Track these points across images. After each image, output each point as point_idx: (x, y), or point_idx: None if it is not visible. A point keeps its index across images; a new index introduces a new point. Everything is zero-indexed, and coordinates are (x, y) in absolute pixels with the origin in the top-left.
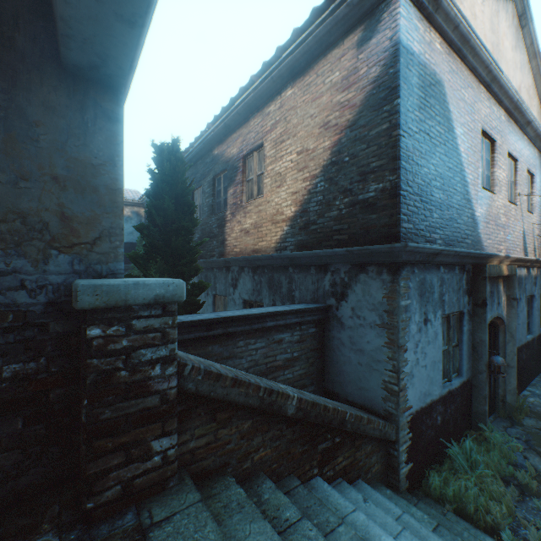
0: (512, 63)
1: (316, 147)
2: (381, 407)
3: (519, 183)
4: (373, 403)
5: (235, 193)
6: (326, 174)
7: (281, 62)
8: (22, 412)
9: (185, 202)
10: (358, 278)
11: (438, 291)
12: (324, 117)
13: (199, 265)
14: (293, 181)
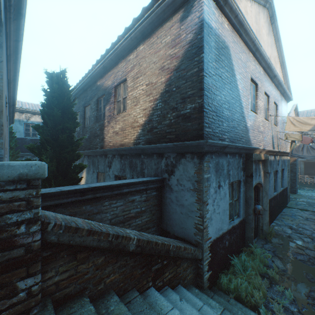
0: (266, 43)
1: (157, 81)
2: (193, 239)
3: (270, 109)
4: (189, 237)
5: (110, 109)
6: (163, 98)
7: (136, 28)
8: None
9: (69, 111)
10: (181, 161)
11: (226, 168)
12: (161, 63)
13: (89, 153)
14: (144, 102)
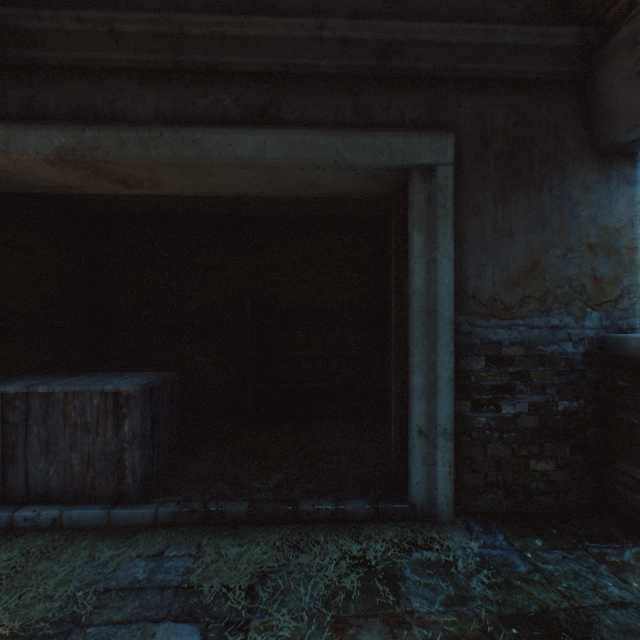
0: None
1: None
2: None
3: None
4: None
5: None
6: None
7: None
8: (568, 441)
9: None
10: None
11: None
12: None
13: None
14: None
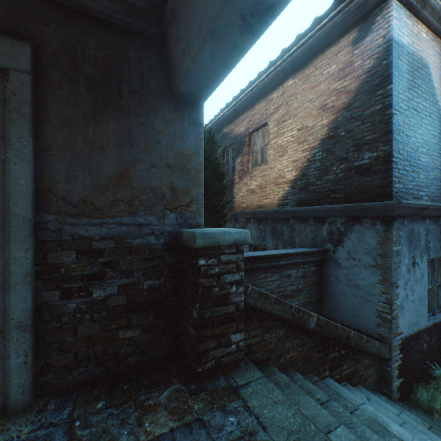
0: None
1: (314, 125)
2: (375, 331)
3: None
4: (367, 328)
5: (242, 161)
6: (324, 146)
7: (285, 60)
8: (152, 311)
9: (219, 172)
10: (353, 228)
11: (424, 239)
12: (321, 101)
13: None
14: (294, 151)
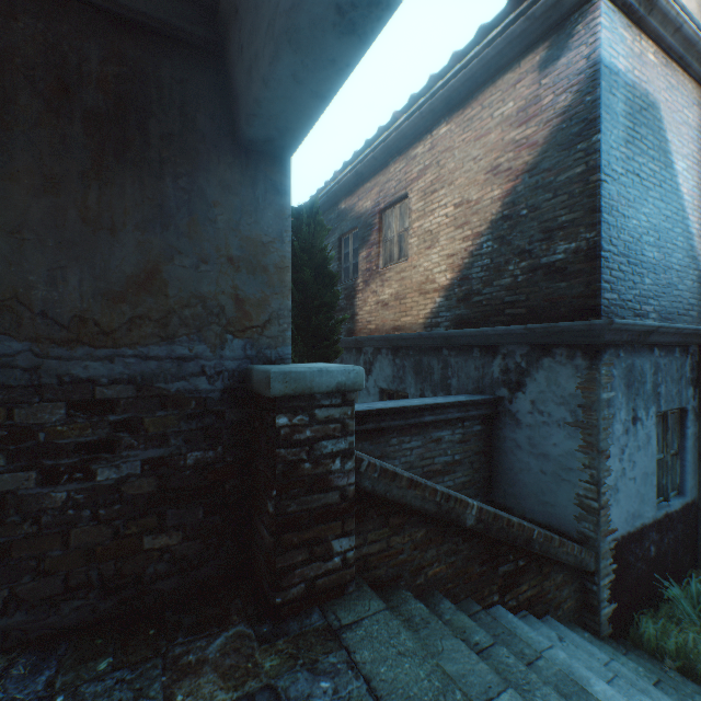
0: None
1: (481, 198)
2: (574, 529)
3: None
4: (561, 523)
5: (369, 256)
6: (495, 232)
7: (434, 93)
8: (202, 502)
9: (326, 273)
10: (541, 363)
11: (651, 380)
12: (491, 160)
13: None
14: (449, 240)
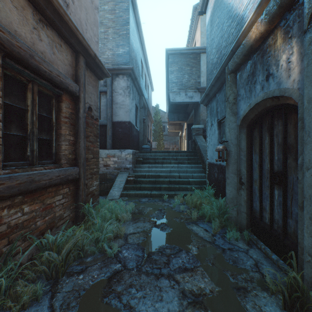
0: None
1: None
2: None
3: None
4: None
5: None
6: None
7: None
8: None
9: None
10: None
11: (215, 108)
12: None
13: None
14: None
